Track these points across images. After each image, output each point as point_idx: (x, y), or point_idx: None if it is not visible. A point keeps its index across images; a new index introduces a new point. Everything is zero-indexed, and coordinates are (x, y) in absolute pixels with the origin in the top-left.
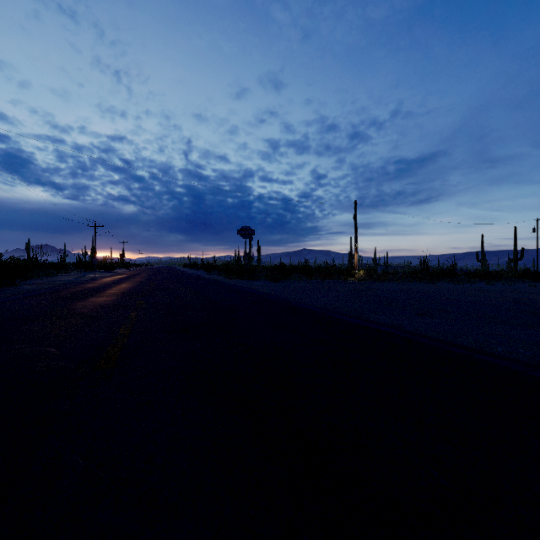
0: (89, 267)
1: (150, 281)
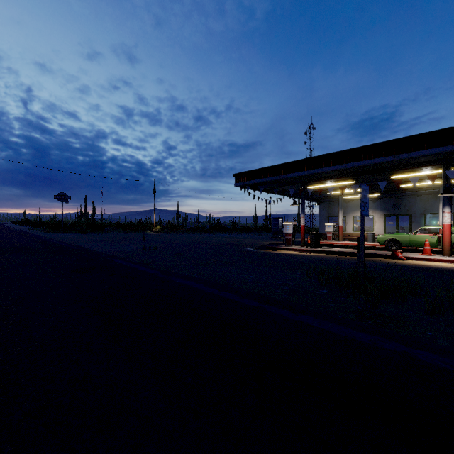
0: None
1: None
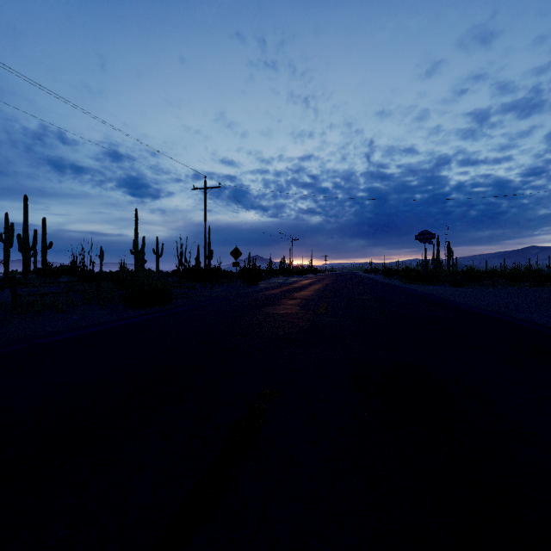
0: (289, 272)
1: (334, 283)
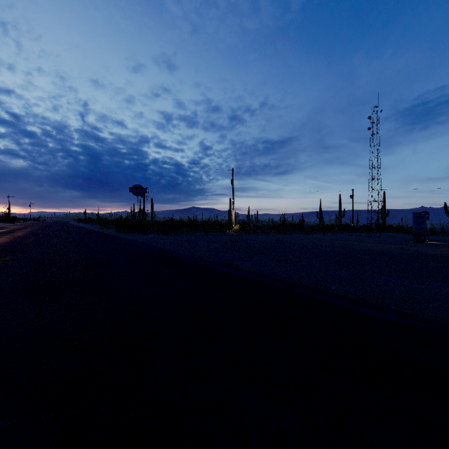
0: None
1: (32, 235)
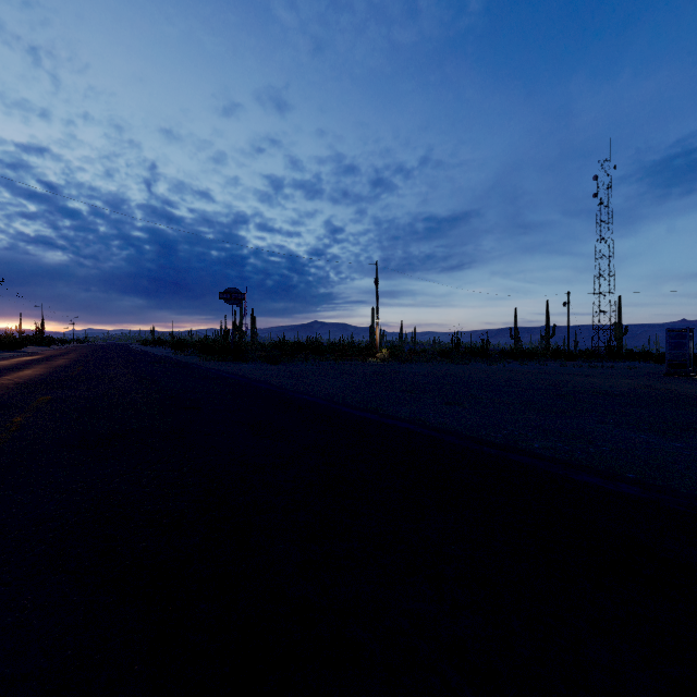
0: None
1: (78, 365)
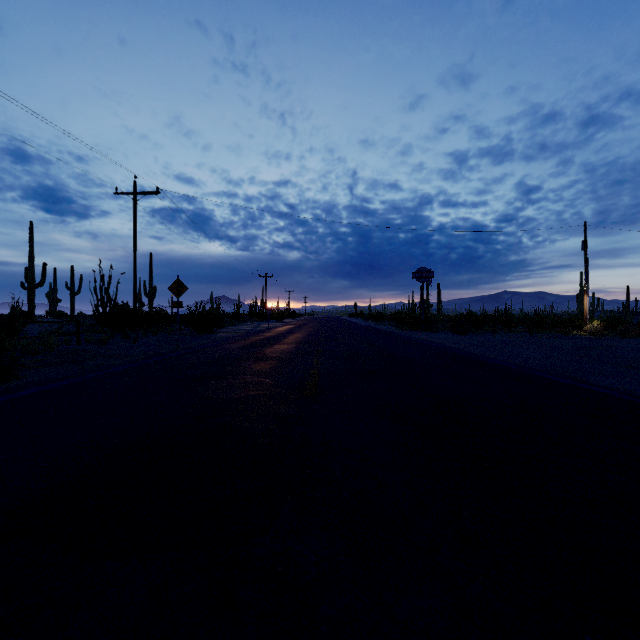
0: (261, 317)
1: (320, 331)
